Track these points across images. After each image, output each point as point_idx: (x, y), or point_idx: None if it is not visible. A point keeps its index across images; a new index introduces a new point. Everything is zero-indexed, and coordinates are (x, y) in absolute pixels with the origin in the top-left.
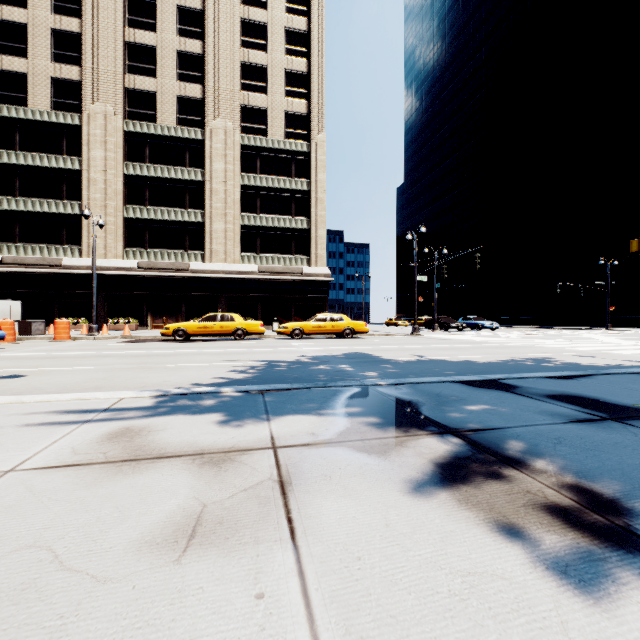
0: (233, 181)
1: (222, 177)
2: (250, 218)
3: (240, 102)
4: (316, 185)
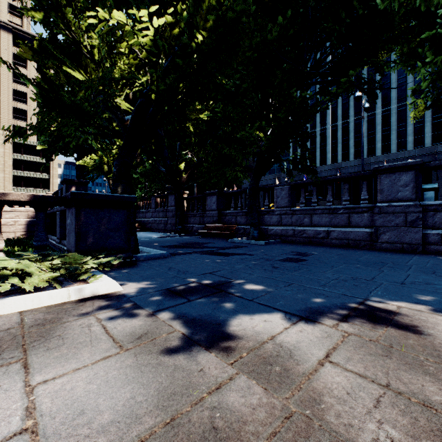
0: (9, 157)
1: (2, 155)
2: (18, 172)
3: (12, 123)
4: (53, 162)
